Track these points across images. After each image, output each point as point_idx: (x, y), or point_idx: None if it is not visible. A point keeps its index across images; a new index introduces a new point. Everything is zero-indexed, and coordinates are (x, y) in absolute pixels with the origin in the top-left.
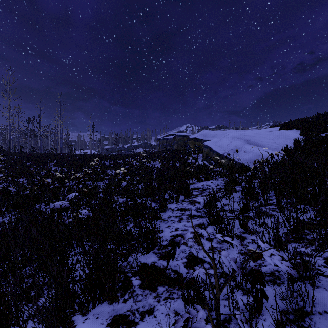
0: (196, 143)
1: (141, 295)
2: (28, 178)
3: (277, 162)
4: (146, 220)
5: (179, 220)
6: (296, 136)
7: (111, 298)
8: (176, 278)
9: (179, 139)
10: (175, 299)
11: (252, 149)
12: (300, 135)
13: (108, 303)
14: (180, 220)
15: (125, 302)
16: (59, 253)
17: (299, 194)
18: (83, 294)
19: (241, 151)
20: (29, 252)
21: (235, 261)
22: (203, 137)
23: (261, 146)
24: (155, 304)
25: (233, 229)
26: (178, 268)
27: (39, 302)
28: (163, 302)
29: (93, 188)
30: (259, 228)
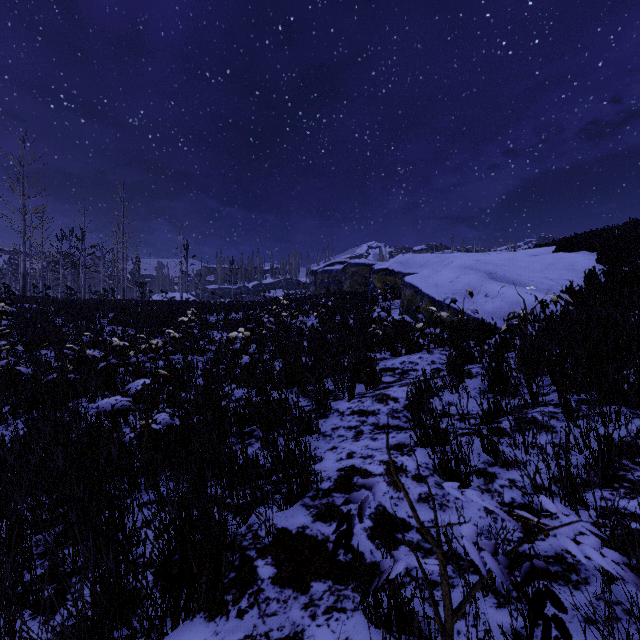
0: (387, 279)
1: (276, 602)
2: (58, 347)
3: (553, 317)
4: (287, 436)
5: (355, 434)
6: (589, 264)
7: (212, 605)
8: (350, 563)
9: (353, 272)
10: (349, 612)
11: (502, 291)
12: (596, 263)
13: (206, 617)
14: (357, 434)
15: (241, 615)
16: (107, 506)
17: (607, 384)
18: (152, 599)
19: (478, 294)
20: (47, 503)
21: (493, 550)
22: (401, 267)
23: (518, 284)
24: (304, 623)
25: (469, 458)
26: (355, 540)
27: (53, 620)
28: (323, 618)
29: (184, 369)
30: (523, 455)
